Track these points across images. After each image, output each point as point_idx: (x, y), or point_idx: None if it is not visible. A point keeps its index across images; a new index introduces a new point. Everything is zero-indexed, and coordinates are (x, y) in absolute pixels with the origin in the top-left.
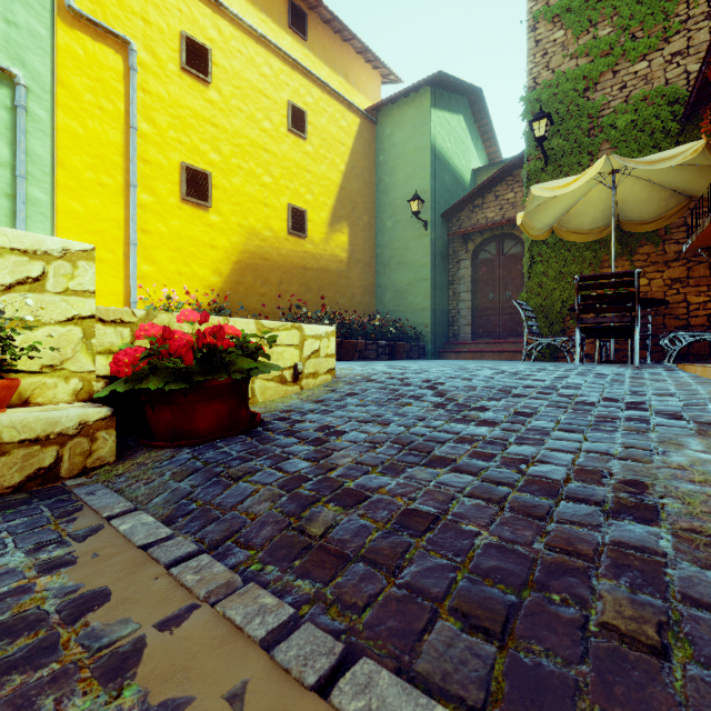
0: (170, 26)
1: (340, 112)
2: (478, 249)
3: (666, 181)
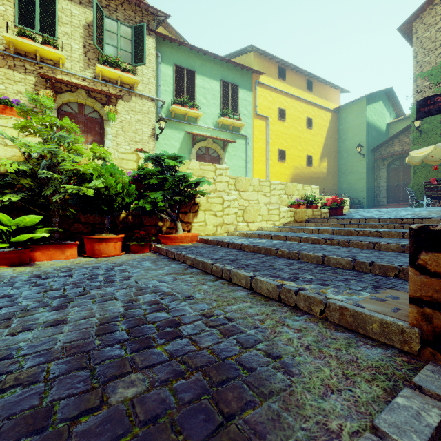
0: (275, 107)
1: (324, 114)
2: (390, 163)
3: None
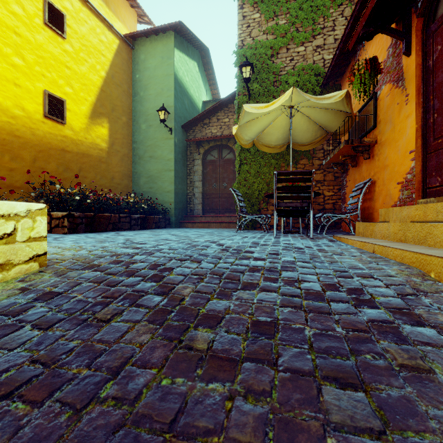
0: None
1: (101, 28)
2: (206, 153)
3: (317, 119)
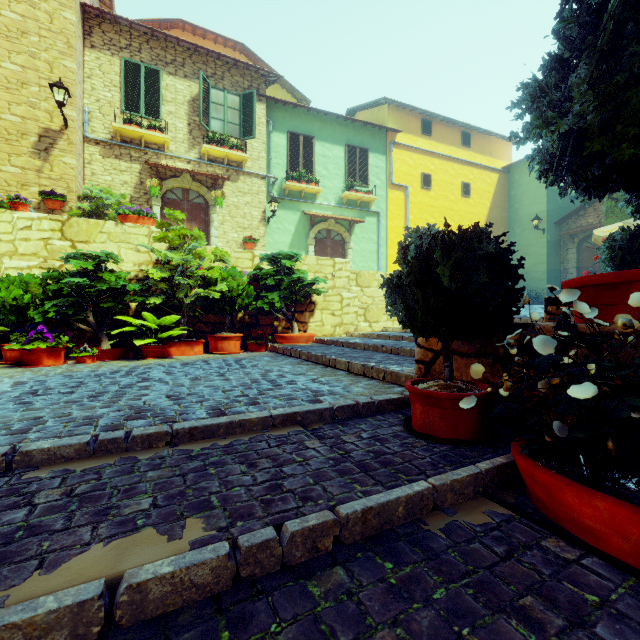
0: (417, 172)
1: (487, 175)
2: (581, 241)
3: None
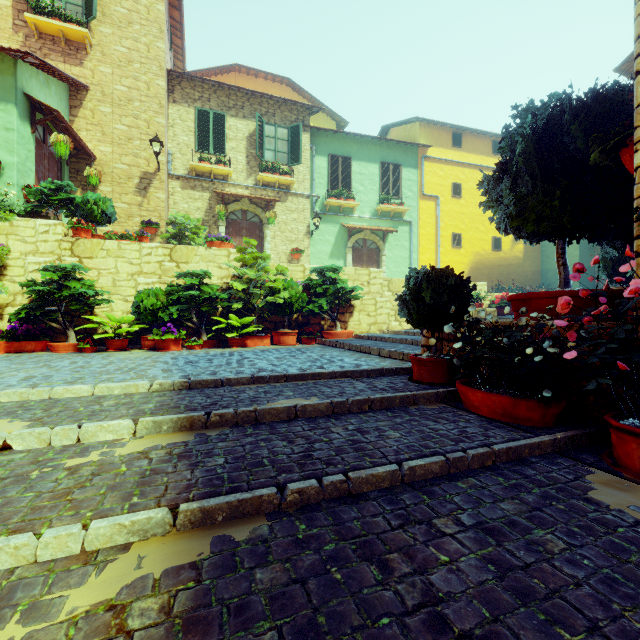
0: (448, 182)
1: None
2: None
3: None
